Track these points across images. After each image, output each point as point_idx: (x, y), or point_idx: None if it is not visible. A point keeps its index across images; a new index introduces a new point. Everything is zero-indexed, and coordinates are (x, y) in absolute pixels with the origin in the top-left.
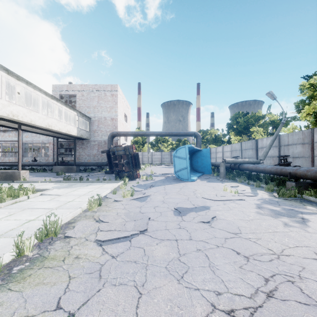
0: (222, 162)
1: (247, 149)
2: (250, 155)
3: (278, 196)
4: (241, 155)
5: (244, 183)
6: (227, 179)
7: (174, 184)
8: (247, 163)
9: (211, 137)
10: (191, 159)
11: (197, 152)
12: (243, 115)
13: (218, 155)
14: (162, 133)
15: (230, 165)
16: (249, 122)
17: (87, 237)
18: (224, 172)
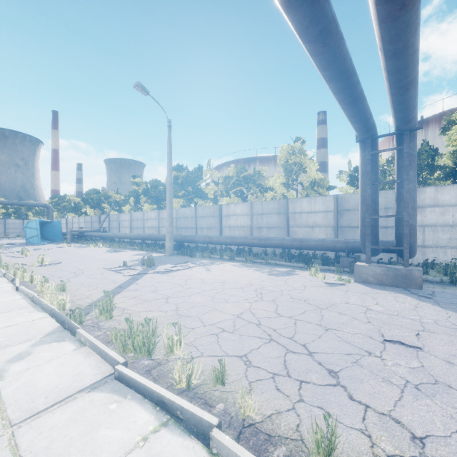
0: (70, 231)
1: (95, 221)
2: (97, 226)
3: (89, 245)
4: (92, 226)
5: (82, 243)
6: (73, 242)
7: (27, 246)
8: (89, 231)
9: (70, 205)
10: (42, 229)
11: (49, 223)
12: (97, 193)
13: (74, 226)
14: (4, 203)
15: (78, 233)
16: (101, 199)
17: (0, 254)
18: (70, 238)
